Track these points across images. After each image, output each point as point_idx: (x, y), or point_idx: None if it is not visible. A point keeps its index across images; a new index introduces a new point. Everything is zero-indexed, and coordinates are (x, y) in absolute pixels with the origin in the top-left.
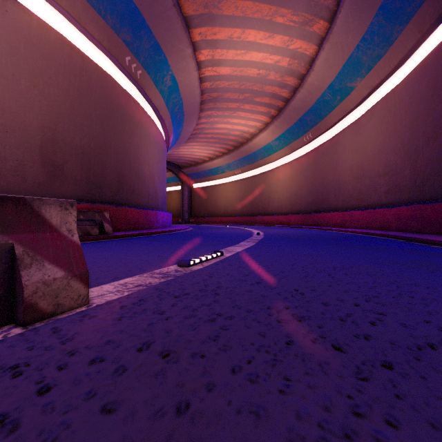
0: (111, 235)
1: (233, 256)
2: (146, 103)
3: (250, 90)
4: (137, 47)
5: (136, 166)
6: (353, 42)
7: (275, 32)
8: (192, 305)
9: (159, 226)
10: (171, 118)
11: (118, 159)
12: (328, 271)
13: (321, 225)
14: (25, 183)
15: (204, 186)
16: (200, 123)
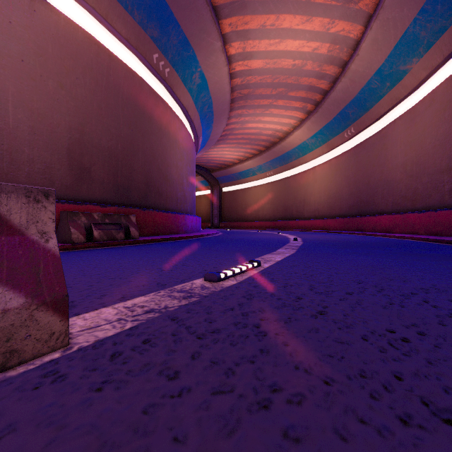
0: (137, 240)
1: (273, 267)
2: (174, 104)
3: (284, 83)
4: (164, 43)
5: (164, 169)
6: (409, 15)
7: (313, 15)
8: (224, 358)
9: (187, 230)
10: (200, 118)
11: (146, 161)
12: (419, 295)
13: (366, 230)
14: (52, 186)
15: (233, 190)
16: (230, 124)
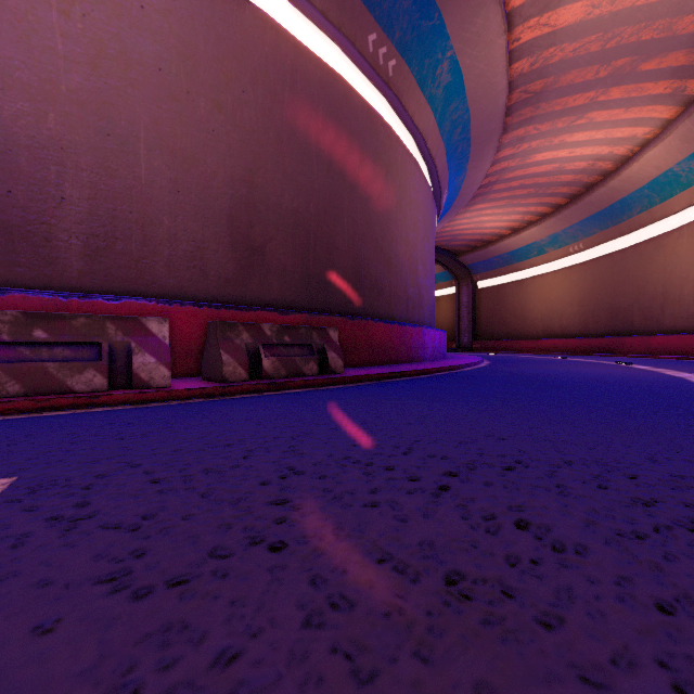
0: (340, 377)
1: None
2: (402, 130)
3: (631, 45)
4: (388, 10)
5: (386, 245)
6: None
7: None
8: None
9: (426, 356)
10: (446, 154)
11: (355, 233)
12: None
13: None
14: (205, 280)
15: (499, 284)
16: (499, 161)
